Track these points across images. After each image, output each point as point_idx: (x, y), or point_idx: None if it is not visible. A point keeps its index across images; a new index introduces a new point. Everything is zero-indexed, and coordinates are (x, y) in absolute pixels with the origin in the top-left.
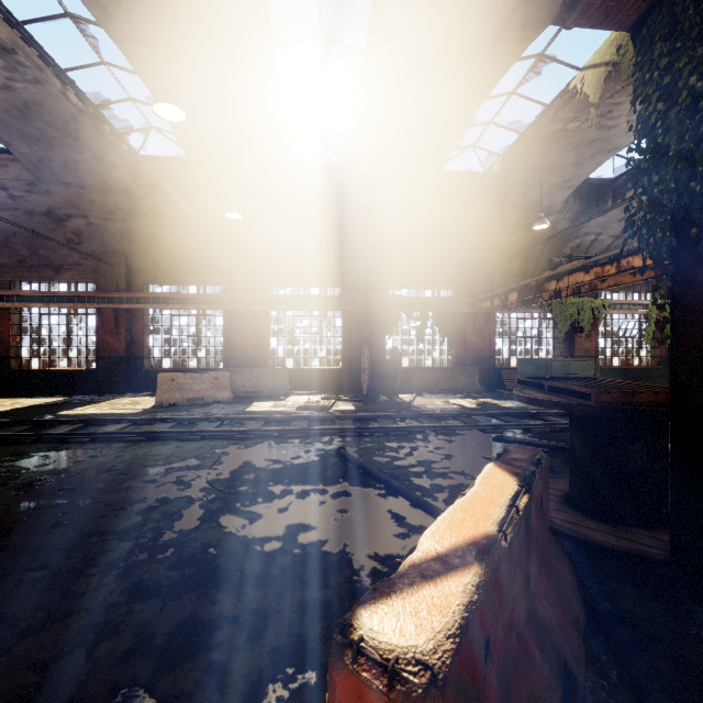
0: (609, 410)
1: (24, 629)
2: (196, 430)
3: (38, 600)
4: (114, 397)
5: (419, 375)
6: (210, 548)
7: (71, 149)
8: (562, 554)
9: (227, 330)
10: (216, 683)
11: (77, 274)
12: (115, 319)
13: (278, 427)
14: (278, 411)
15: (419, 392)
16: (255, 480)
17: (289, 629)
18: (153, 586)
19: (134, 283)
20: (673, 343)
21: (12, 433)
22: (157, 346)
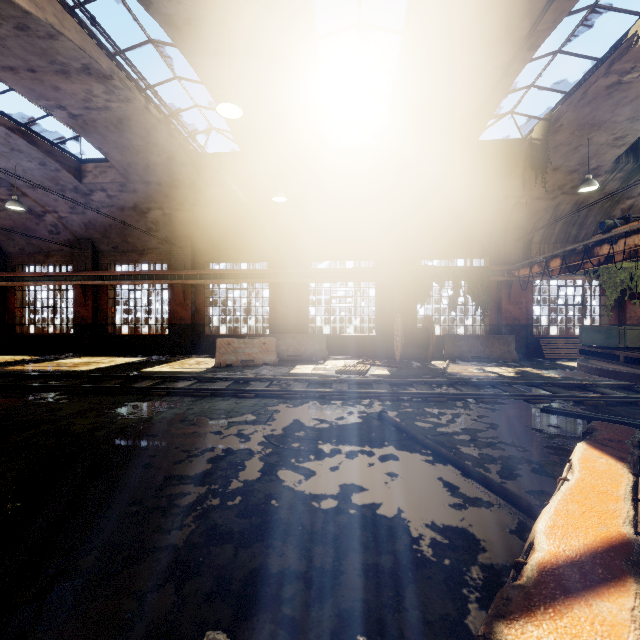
0: None
1: (126, 558)
2: (250, 388)
3: (135, 532)
4: (183, 357)
5: (451, 342)
6: (272, 500)
7: (152, 154)
8: None
9: (273, 300)
10: (291, 639)
11: (155, 256)
12: (183, 292)
13: (321, 389)
14: (319, 374)
15: (451, 359)
16: (305, 438)
17: (355, 593)
18: (226, 531)
19: (198, 262)
20: None
21: (110, 385)
22: (216, 315)
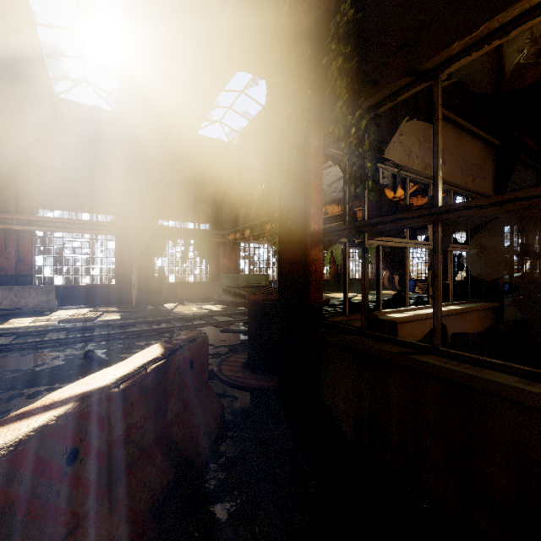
0: (256, 304)
1: None
2: None
3: None
4: None
5: (182, 288)
6: None
7: None
8: (215, 396)
9: None
10: None
11: None
12: None
13: (27, 340)
14: (37, 325)
15: (181, 302)
16: None
17: None
18: None
19: None
20: (280, 264)
21: None
22: None
